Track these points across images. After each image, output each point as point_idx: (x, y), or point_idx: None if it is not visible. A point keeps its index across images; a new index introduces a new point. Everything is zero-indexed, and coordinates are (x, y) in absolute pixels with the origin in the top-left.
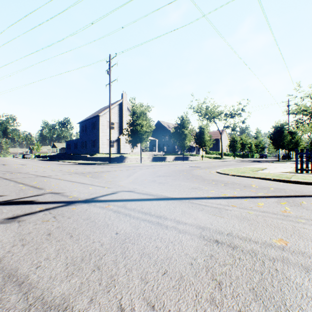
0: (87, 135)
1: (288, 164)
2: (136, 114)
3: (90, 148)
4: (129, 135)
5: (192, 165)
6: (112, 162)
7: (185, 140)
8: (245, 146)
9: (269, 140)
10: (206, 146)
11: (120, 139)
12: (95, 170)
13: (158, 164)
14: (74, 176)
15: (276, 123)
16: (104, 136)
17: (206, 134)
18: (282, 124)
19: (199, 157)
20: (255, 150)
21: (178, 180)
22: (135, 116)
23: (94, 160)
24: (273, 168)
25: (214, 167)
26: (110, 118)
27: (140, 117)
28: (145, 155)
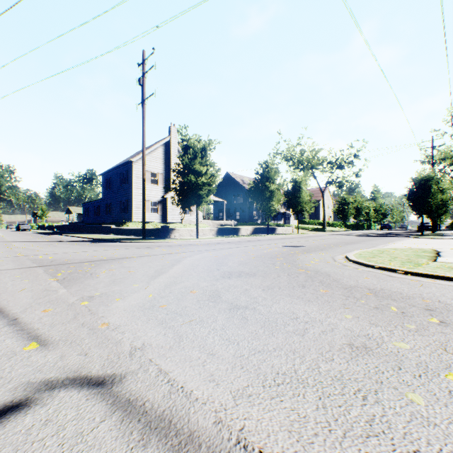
0: (114, 193)
1: (451, 241)
2: (189, 154)
3: (118, 214)
4: (177, 190)
5: (287, 244)
6: (150, 236)
7: (272, 200)
8: (360, 212)
9: (407, 200)
10: (304, 211)
11: (166, 200)
12: (98, 256)
13: (226, 240)
14: (27, 274)
15: (418, 173)
16: (139, 194)
17: (304, 191)
18: (428, 174)
19: (292, 228)
20: (373, 218)
21: (281, 293)
22: (186, 157)
23: (122, 233)
24: (449, 250)
25: (331, 247)
26: (144, 161)
27: (195, 159)
28: (206, 226)
